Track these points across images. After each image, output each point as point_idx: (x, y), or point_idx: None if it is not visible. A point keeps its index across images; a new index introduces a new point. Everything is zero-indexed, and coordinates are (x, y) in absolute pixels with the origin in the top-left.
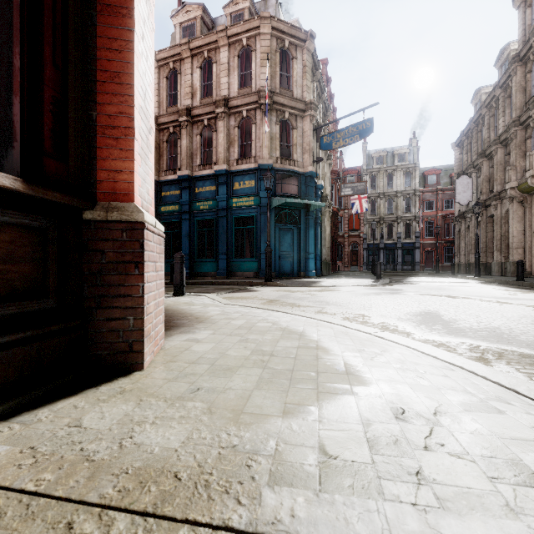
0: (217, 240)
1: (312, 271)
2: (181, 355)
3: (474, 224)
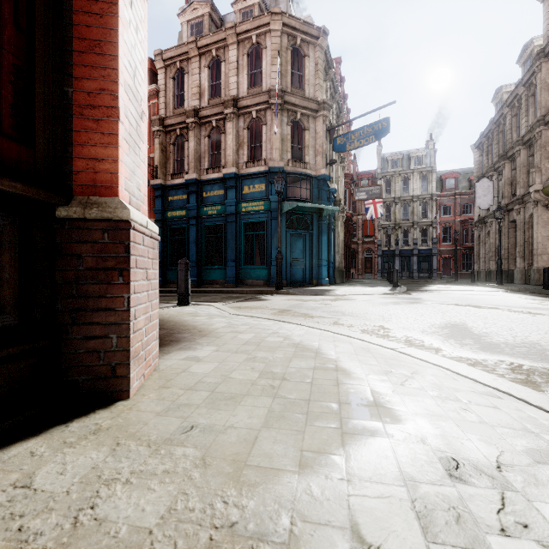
0: (225, 247)
1: (325, 279)
2: (177, 379)
3: (495, 230)
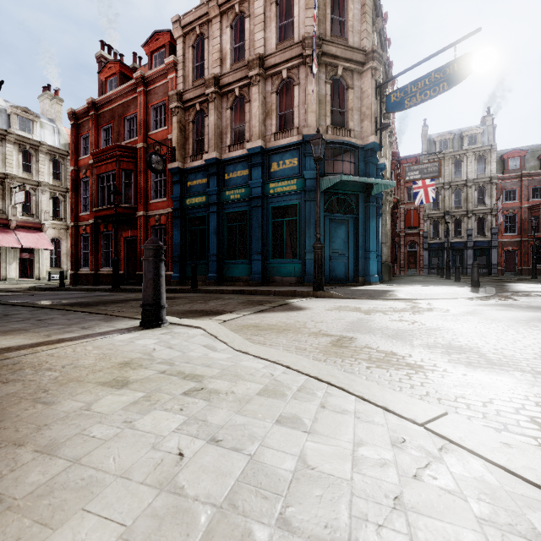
0: (250, 237)
1: (374, 276)
2: None
3: None
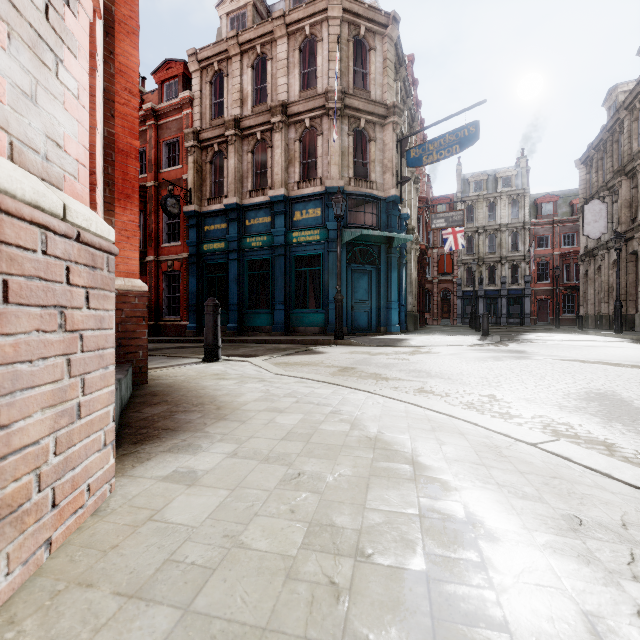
0: (273, 286)
1: (395, 325)
2: (124, 548)
3: (608, 264)
